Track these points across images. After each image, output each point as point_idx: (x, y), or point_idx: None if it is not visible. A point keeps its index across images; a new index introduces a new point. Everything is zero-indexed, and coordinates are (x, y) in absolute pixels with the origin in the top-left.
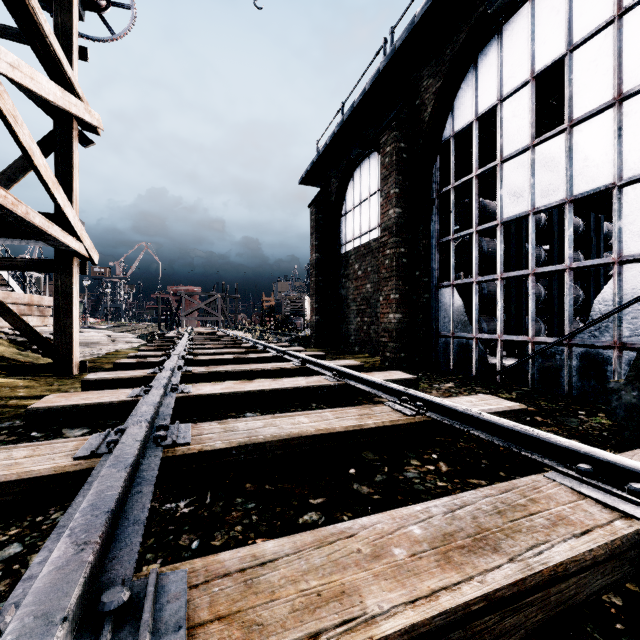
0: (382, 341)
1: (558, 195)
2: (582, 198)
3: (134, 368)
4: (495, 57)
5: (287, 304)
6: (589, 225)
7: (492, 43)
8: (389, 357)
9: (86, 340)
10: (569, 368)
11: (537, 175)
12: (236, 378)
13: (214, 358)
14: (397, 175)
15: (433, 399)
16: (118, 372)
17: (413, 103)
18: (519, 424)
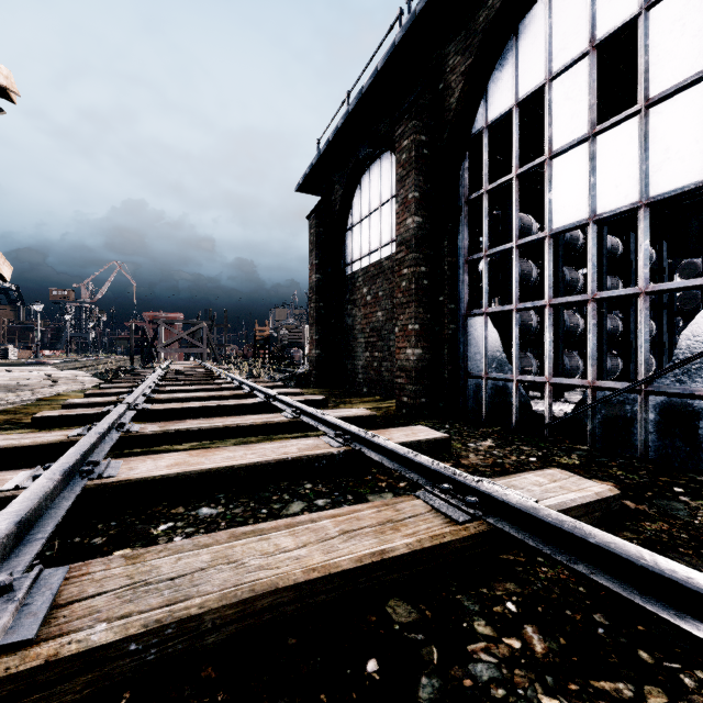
0: (398, 382)
1: (629, 197)
2: (663, 200)
3: (64, 423)
4: (542, 25)
5: (284, 334)
6: (628, 247)
7: (538, 7)
8: (407, 403)
9: (11, 382)
10: (644, 422)
11: (599, 172)
12: (203, 438)
13: (180, 407)
14: (417, 175)
15: (494, 491)
16: (24, 435)
17: (436, 87)
18: (668, 560)
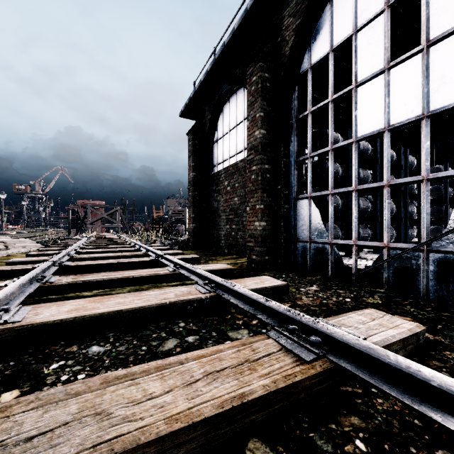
0: (249, 245)
1: (414, 112)
2: (440, 112)
3: (3, 276)
4: None
5: (172, 215)
6: (400, 156)
7: None
8: (255, 259)
9: None
10: (426, 272)
11: (392, 95)
12: (105, 287)
13: (92, 263)
14: (262, 101)
15: (334, 332)
16: None
17: (275, 40)
18: None
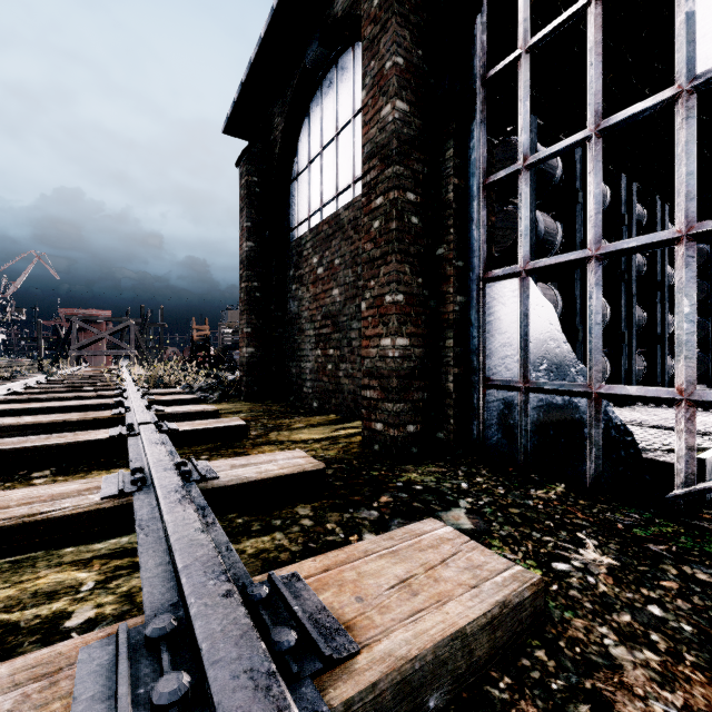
0: (365, 397)
1: None
2: None
3: None
4: None
5: (226, 334)
6: (654, 215)
7: None
8: (382, 433)
9: None
10: None
11: None
12: None
13: None
14: (400, 26)
15: None
16: None
17: None
18: None
